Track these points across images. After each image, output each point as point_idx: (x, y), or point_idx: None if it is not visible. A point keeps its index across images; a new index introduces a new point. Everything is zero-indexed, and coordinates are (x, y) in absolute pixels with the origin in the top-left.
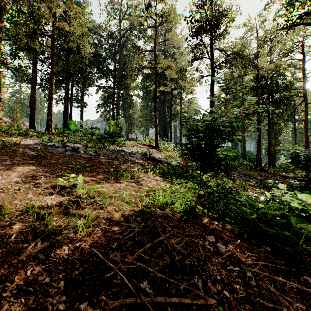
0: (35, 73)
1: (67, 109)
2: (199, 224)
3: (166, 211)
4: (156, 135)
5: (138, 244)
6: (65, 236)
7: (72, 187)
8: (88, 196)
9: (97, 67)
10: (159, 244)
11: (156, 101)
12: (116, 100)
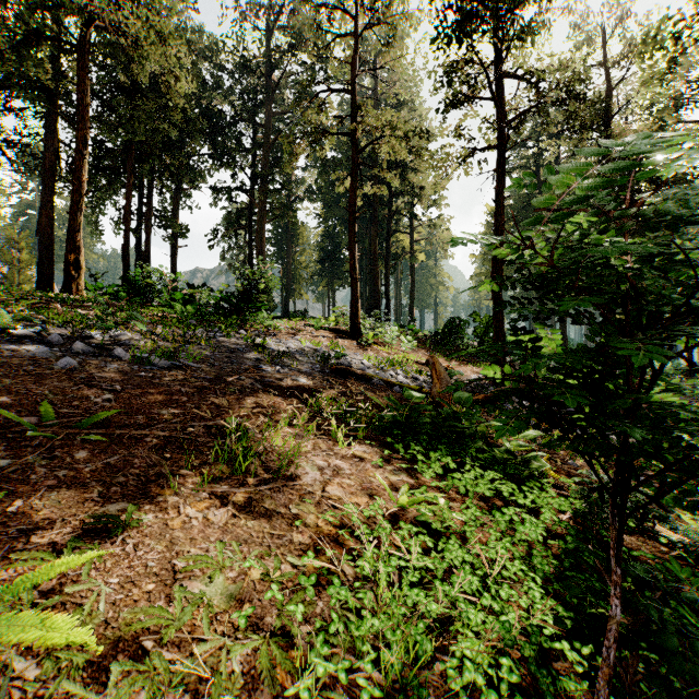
0: (53, 150)
1: (139, 242)
2: None
3: None
4: (354, 305)
5: None
6: None
7: None
8: None
9: (213, 141)
10: None
11: (353, 218)
12: (258, 221)
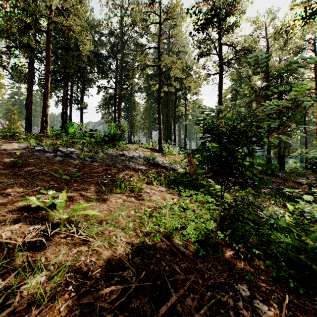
0: (31, 72)
1: (66, 111)
2: (222, 261)
3: (176, 240)
4: (160, 138)
5: (134, 316)
6: (10, 311)
7: (48, 209)
8: (70, 221)
9: (98, 67)
10: (168, 313)
11: (159, 102)
12: (118, 101)
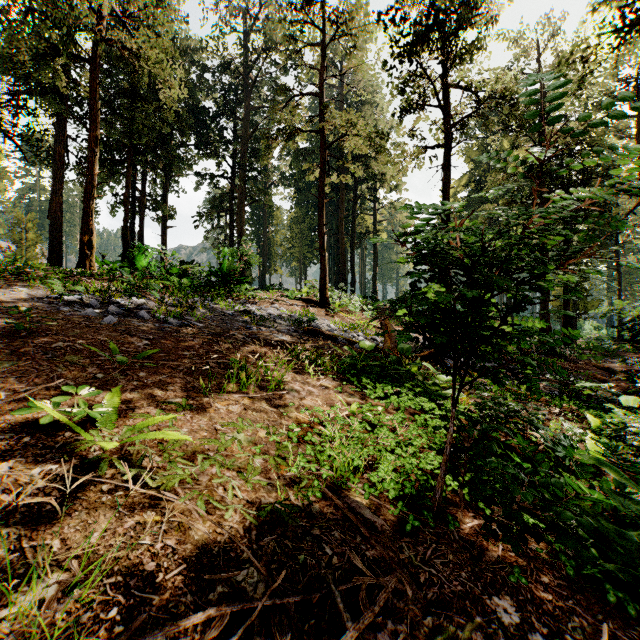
0: (61, 144)
1: (133, 223)
2: (456, 543)
3: (355, 494)
4: (323, 279)
5: None
6: None
7: (77, 428)
8: (125, 455)
9: (198, 134)
10: None
11: (322, 204)
12: (238, 204)
